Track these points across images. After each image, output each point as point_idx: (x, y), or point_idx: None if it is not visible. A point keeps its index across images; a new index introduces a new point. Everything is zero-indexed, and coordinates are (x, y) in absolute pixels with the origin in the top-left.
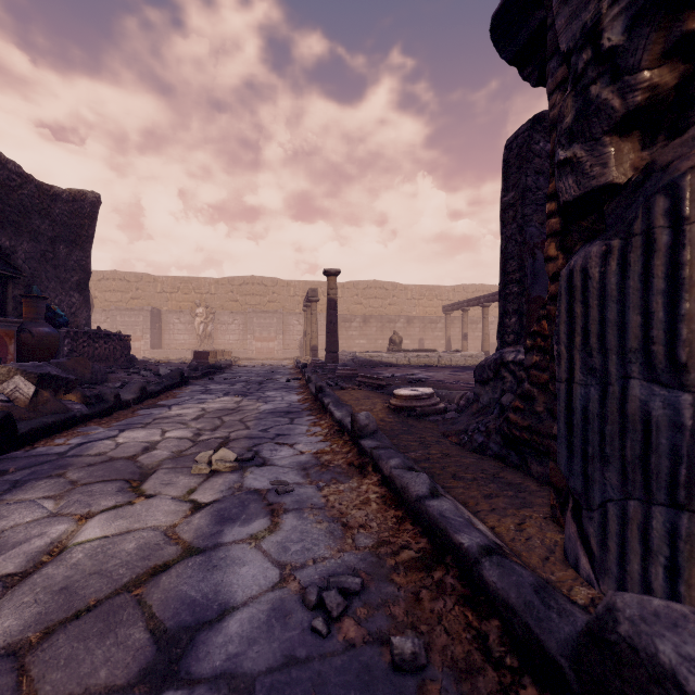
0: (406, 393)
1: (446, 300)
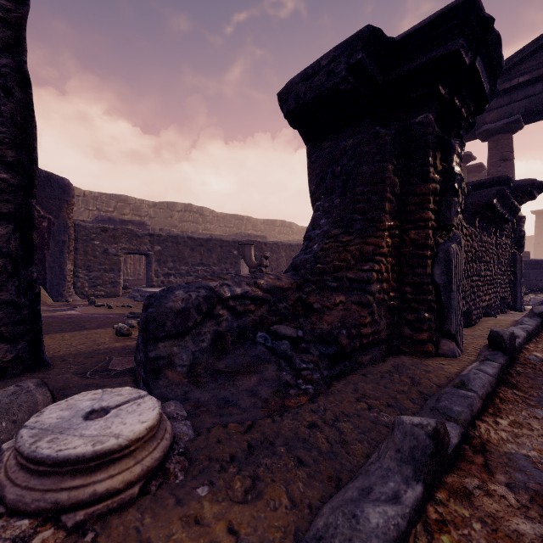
0: (153, 416)
1: None
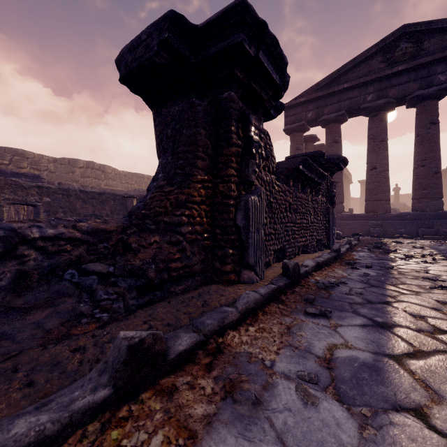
0: None
1: None
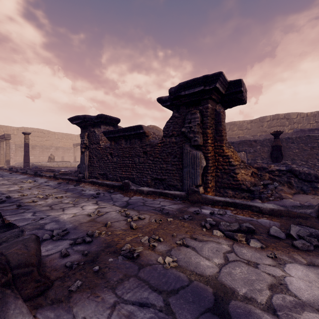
0: (63, 170)
1: (74, 140)
